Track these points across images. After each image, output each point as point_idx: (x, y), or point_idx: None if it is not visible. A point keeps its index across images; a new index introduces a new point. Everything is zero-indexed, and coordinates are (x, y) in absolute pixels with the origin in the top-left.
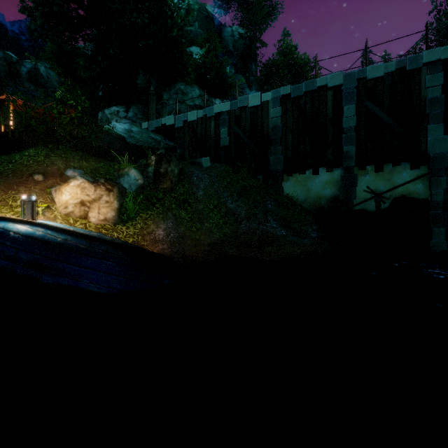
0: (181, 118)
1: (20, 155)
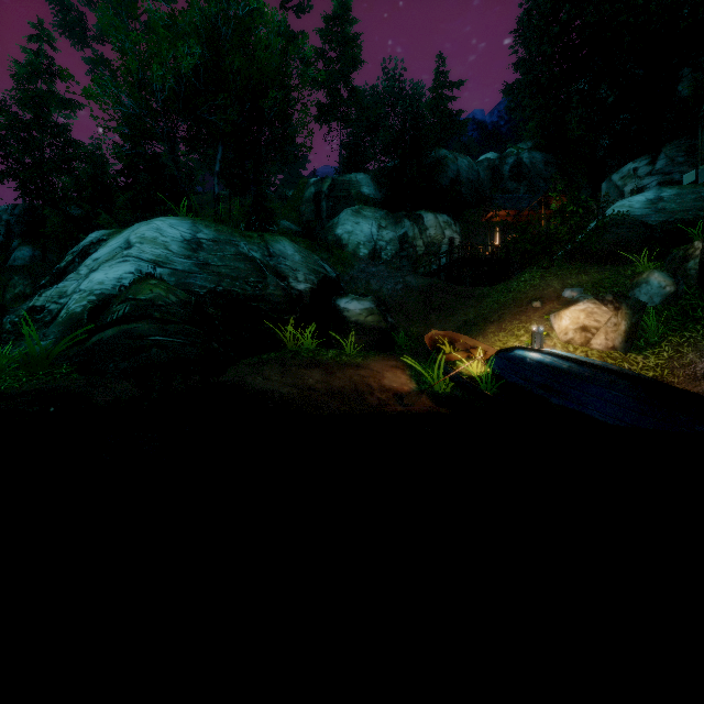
0: None
1: (517, 282)
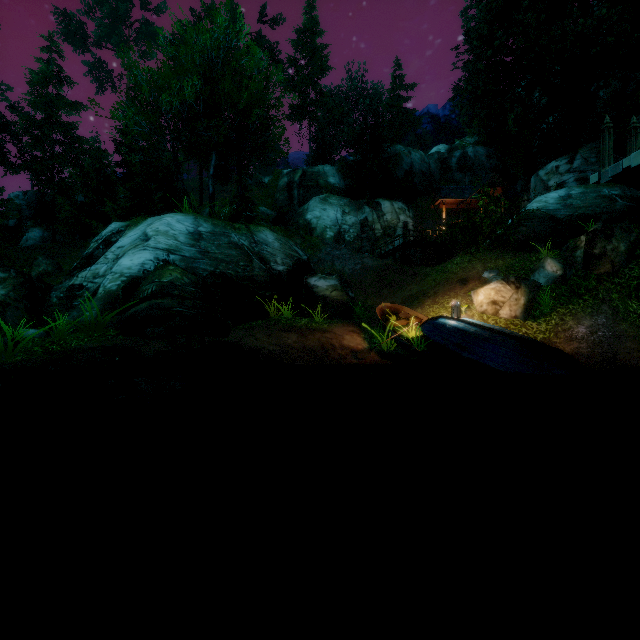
0: None
1: (451, 264)
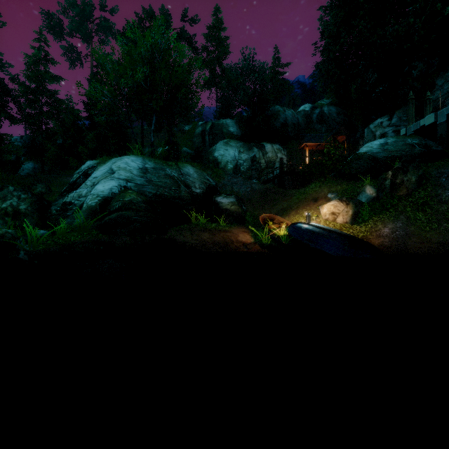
0: (444, 113)
1: (308, 188)
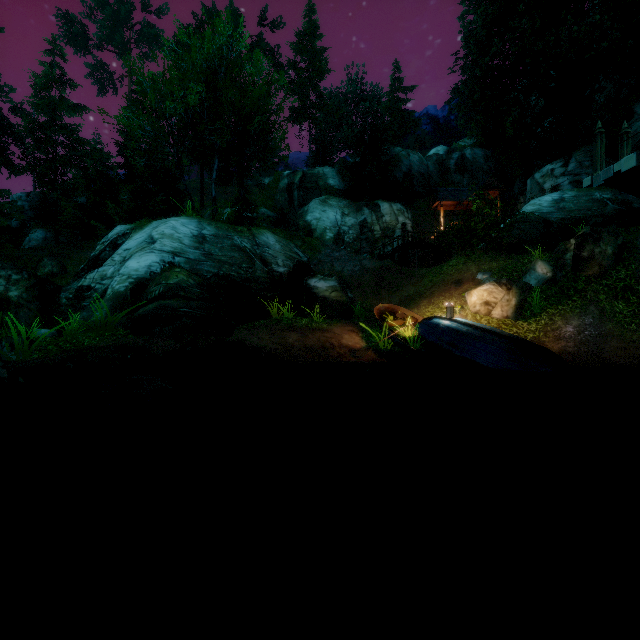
0: None
1: (447, 266)
